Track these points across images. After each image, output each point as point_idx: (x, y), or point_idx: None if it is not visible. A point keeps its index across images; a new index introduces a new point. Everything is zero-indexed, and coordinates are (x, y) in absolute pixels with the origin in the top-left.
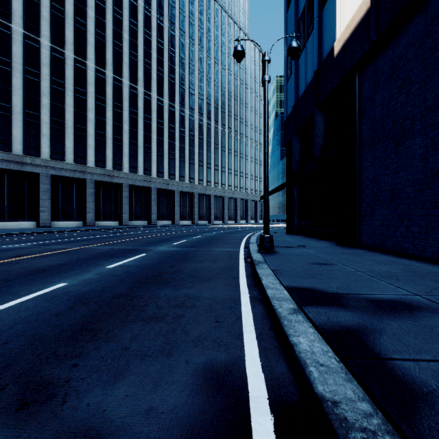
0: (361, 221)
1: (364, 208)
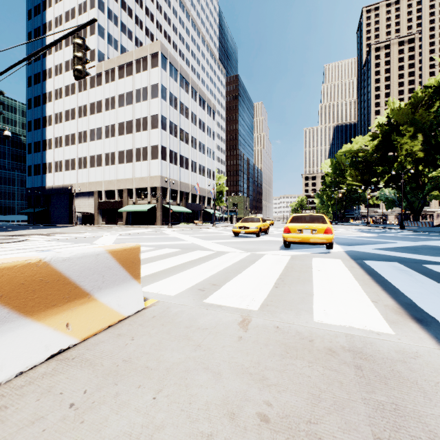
0: (51, 220)
1: (52, 218)
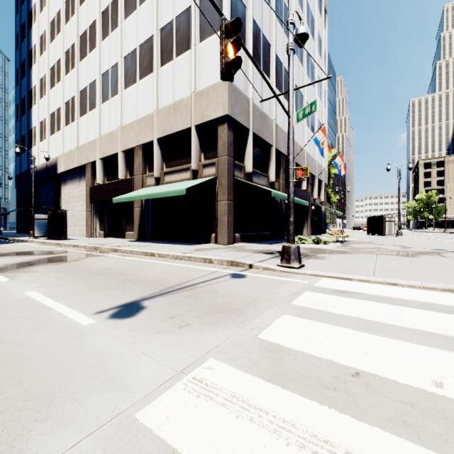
0: None
1: None
